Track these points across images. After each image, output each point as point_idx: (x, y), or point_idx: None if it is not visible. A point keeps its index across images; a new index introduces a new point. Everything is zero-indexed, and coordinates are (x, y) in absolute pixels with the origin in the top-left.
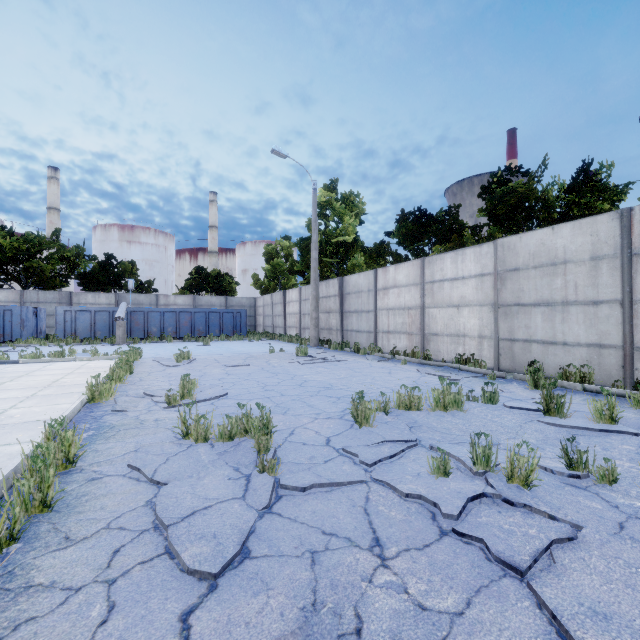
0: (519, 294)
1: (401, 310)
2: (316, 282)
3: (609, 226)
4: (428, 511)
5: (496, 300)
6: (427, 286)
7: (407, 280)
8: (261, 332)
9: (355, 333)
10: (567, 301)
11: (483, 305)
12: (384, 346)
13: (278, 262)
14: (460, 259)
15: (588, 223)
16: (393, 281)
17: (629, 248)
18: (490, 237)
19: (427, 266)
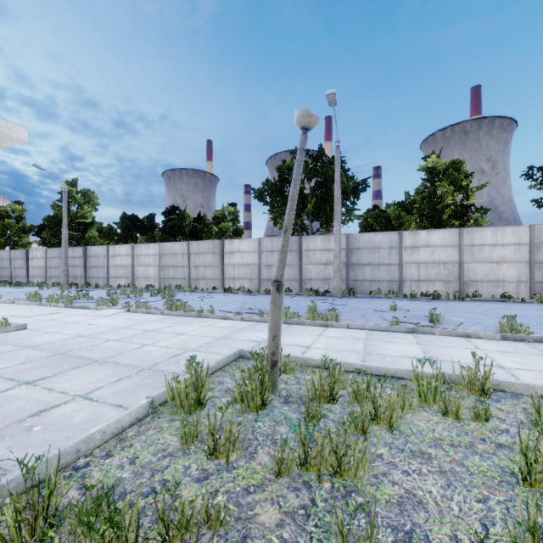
0: (166, 263)
1: (123, 267)
2: (66, 248)
3: (186, 245)
4: (125, 300)
5: (160, 264)
6: (135, 257)
7: (126, 253)
8: (1, 281)
9: (95, 279)
10: (178, 266)
11: (156, 266)
12: (114, 284)
13: (10, 222)
14: (148, 247)
15: (182, 243)
16: (119, 253)
17: (189, 252)
18: (167, 234)
19: (135, 248)
